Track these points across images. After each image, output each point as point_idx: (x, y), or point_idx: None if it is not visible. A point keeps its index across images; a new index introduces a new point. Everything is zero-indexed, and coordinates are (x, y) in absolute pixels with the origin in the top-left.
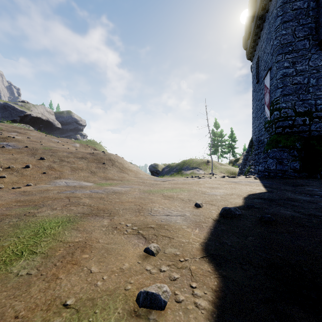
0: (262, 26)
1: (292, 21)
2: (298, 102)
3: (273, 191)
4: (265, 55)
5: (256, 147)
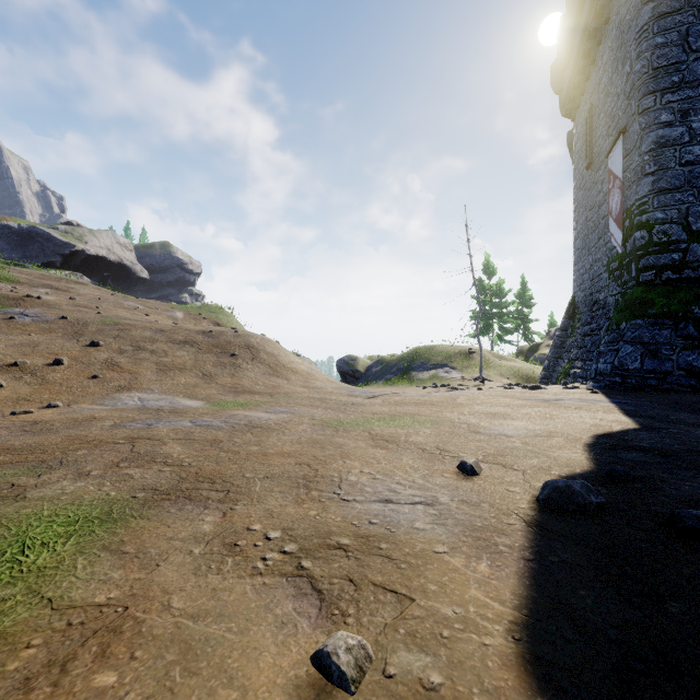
0: (601, 34)
1: (679, 12)
2: (696, 208)
3: (657, 426)
4: (611, 100)
5: (585, 318)
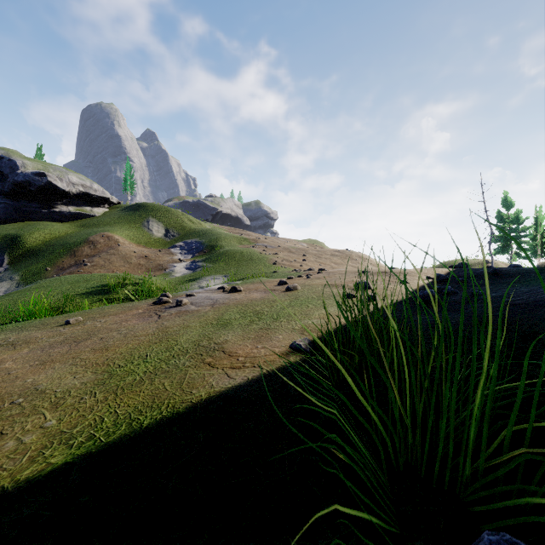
0: None
1: None
2: None
3: None
4: None
5: None
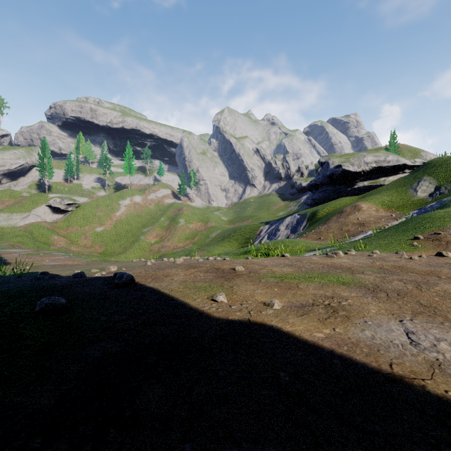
0: None
1: None
2: None
3: None
4: None
5: None
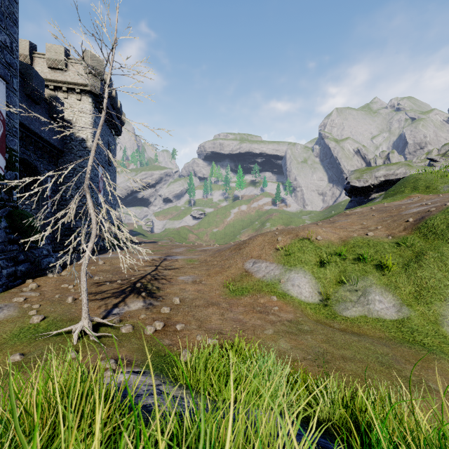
0: None
1: None
2: None
3: (107, 252)
4: None
5: None
